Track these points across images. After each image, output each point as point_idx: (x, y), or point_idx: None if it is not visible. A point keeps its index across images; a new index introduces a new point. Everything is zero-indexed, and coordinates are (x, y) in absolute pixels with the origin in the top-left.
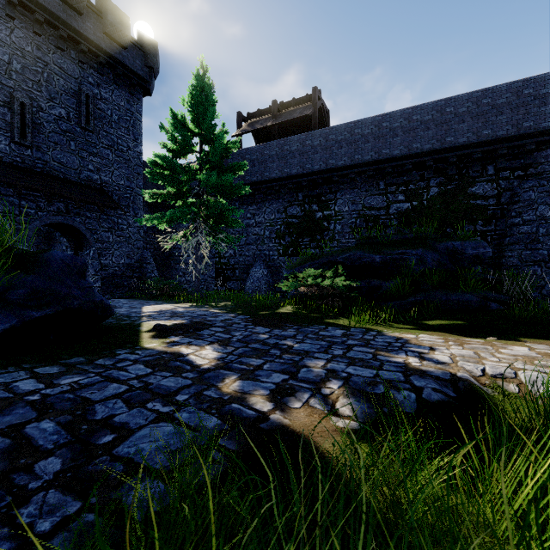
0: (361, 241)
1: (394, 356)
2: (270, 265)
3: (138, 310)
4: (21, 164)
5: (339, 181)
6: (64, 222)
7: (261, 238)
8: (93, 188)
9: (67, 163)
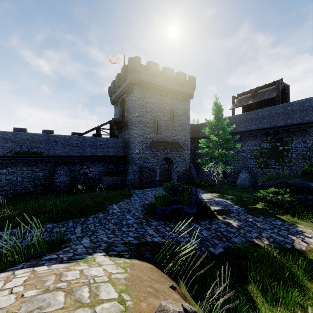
0: (304, 172)
1: (294, 236)
2: (250, 171)
3: (201, 197)
4: (156, 140)
5: (294, 131)
6: (167, 157)
7: (245, 158)
8: (174, 143)
9: (167, 136)
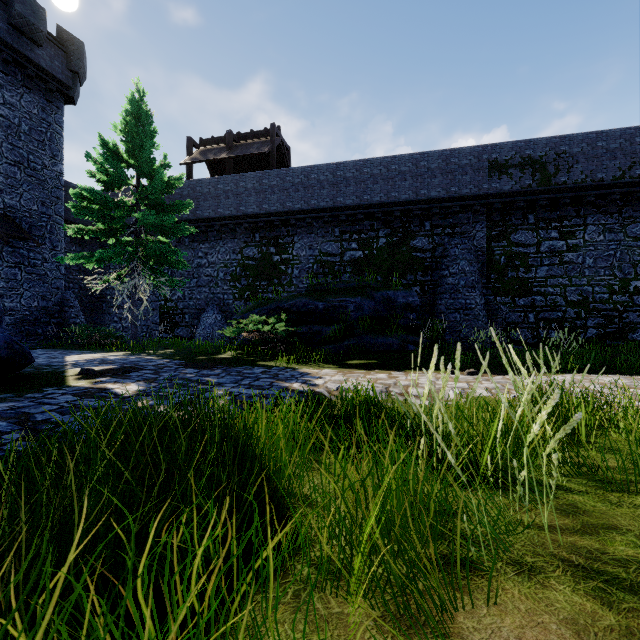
0: (310, 288)
1: (286, 382)
2: (224, 309)
3: (61, 360)
4: None
5: (297, 225)
6: None
7: (215, 280)
8: None
9: None
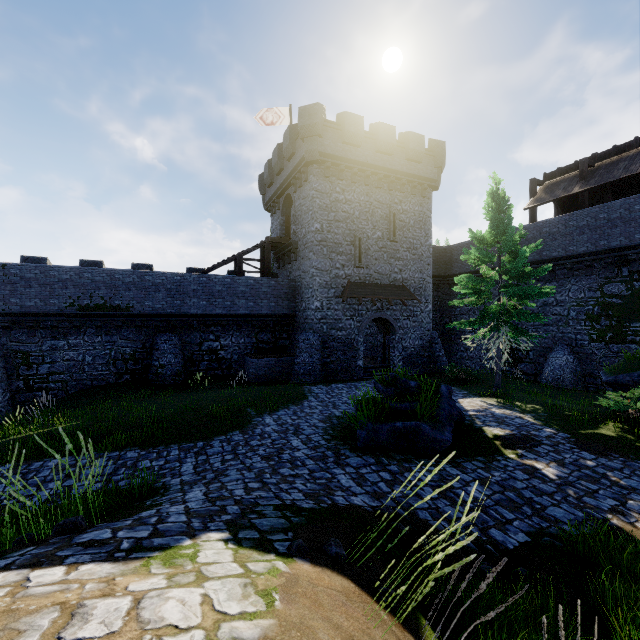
0: None
1: None
2: (577, 350)
3: (460, 406)
4: (358, 281)
5: None
6: (381, 316)
7: (564, 319)
8: (397, 286)
9: (382, 272)
